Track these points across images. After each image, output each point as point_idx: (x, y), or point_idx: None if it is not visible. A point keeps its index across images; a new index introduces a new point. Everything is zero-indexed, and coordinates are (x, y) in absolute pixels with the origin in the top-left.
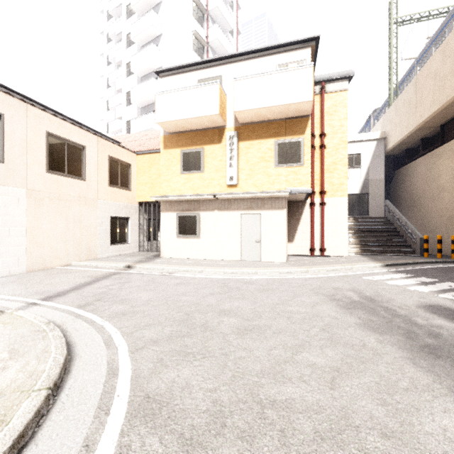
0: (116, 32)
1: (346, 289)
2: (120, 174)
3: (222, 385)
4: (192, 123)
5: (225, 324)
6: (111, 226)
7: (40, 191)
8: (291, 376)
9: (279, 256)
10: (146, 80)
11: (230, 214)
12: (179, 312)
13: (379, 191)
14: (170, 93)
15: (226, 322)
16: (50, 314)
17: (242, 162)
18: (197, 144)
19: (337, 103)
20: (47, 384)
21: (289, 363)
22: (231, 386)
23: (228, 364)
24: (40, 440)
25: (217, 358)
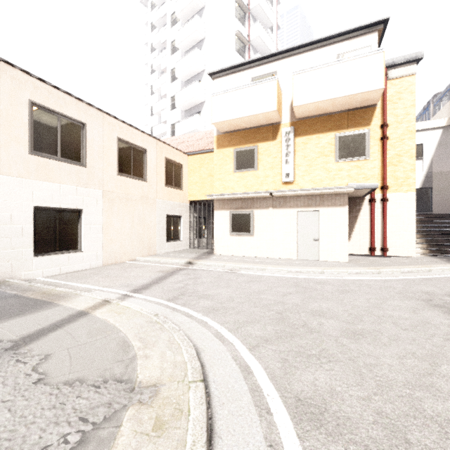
0: (161, 42)
1: (441, 294)
2: (174, 175)
3: (372, 394)
4: (247, 121)
5: (328, 326)
6: (167, 224)
7: (112, 192)
8: (448, 391)
9: (340, 255)
10: (190, 84)
11: (285, 212)
12: (269, 310)
13: (446, 185)
14: (226, 94)
15: (327, 324)
16: (148, 306)
17: (299, 158)
18: (251, 142)
19: (402, 90)
20: (197, 377)
21: (434, 376)
22: (384, 396)
23: (363, 371)
24: (220, 433)
25: (345, 363)
